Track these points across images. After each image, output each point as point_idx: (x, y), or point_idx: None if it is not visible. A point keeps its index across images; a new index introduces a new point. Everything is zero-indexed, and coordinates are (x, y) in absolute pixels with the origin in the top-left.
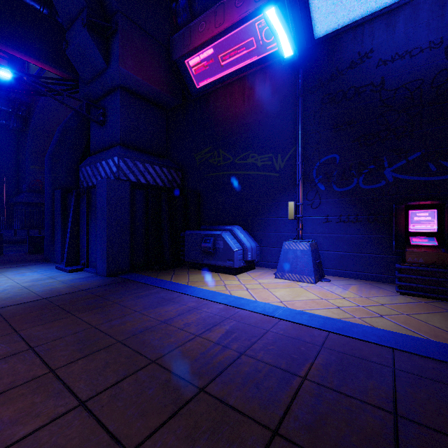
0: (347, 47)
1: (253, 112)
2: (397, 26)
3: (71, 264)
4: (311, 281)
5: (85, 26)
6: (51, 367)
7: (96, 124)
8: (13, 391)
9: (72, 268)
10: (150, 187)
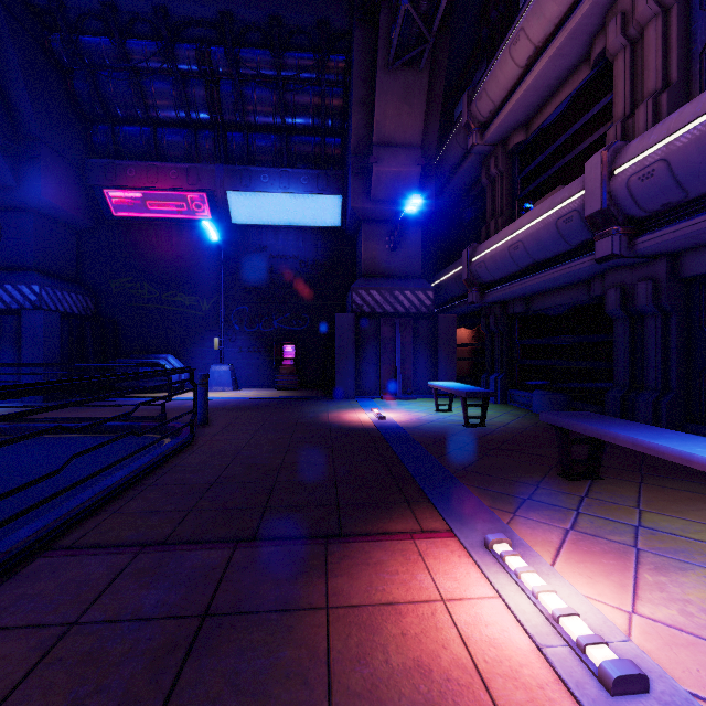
0: (253, 238)
1: (182, 258)
2: (279, 239)
3: None
4: (230, 390)
5: None
6: None
7: None
8: None
9: None
10: (69, 316)
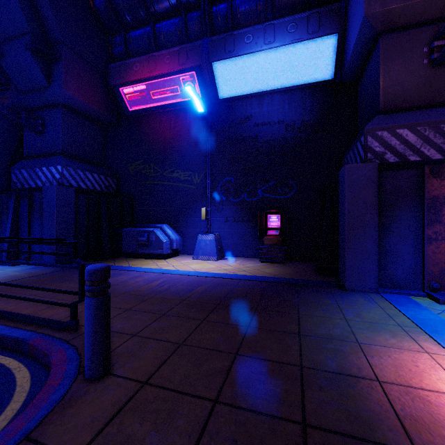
0: (238, 109)
1: (178, 139)
2: (264, 105)
3: (11, 259)
4: (215, 259)
5: (29, 50)
6: (66, 300)
7: (32, 131)
8: (54, 307)
9: None
10: (90, 192)
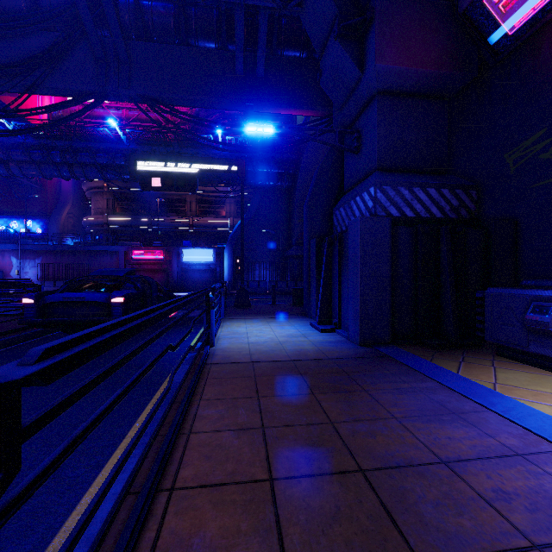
0: None
1: None
2: None
3: (323, 322)
4: None
5: (337, 39)
6: (271, 472)
7: (350, 154)
8: (229, 490)
9: (324, 327)
10: (421, 222)
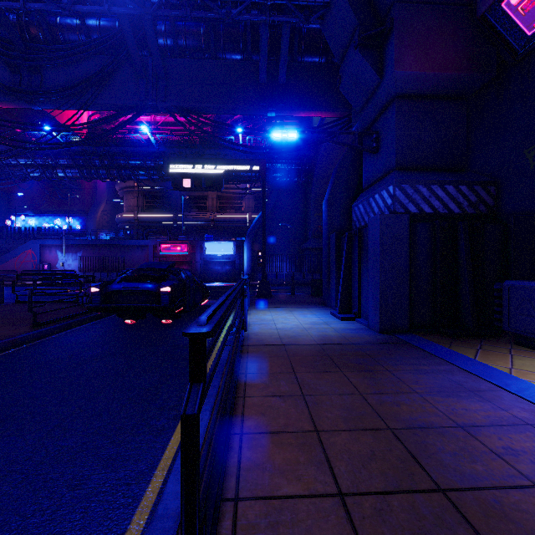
0: None
1: None
2: None
3: (343, 311)
4: None
5: (357, 48)
6: (316, 426)
7: (368, 154)
8: (285, 436)
9: (344, 316)
10: (439, 218)
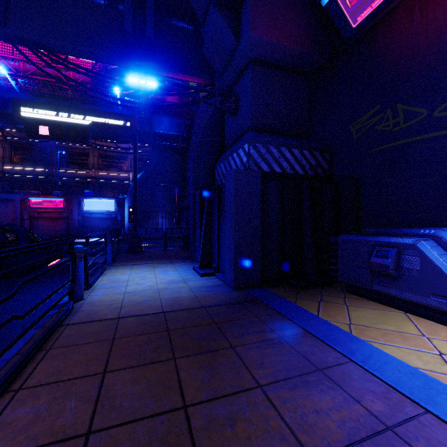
0: None
1: None
2: None
3: (204, 266)
4: None
5: (216, 6)
6: None
7: (229, 116)
8: None
9: (204, 271)
10: (287, 177)
